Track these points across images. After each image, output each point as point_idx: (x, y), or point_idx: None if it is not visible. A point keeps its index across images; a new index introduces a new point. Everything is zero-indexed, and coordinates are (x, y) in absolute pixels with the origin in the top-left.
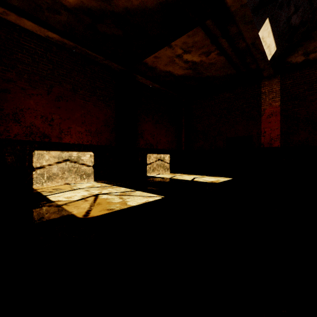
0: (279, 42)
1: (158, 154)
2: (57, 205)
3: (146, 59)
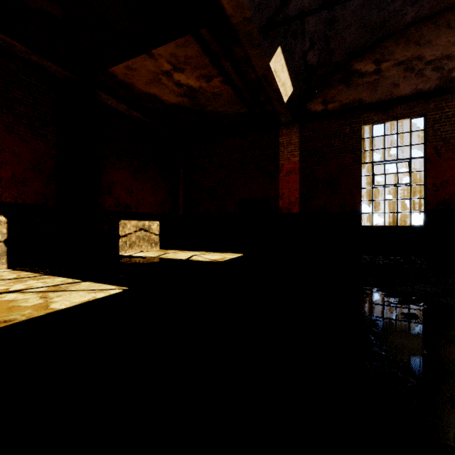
0: (296, 81)
1: (139, 221)
2: None
3: (113, 67)
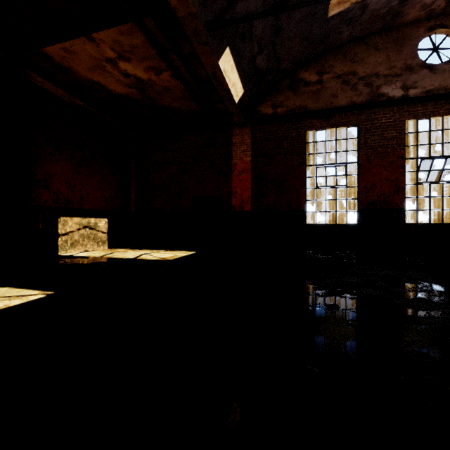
0: (246, 83)
1: (83, 218)
2: None
3: (48, 47)
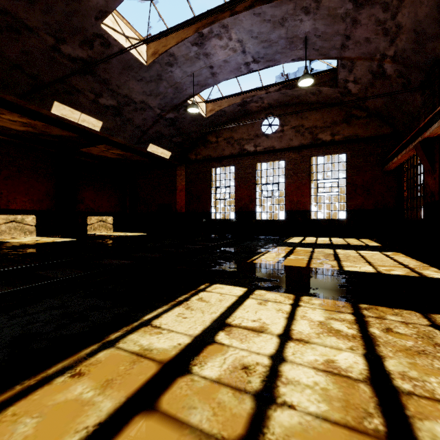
0: (172, 149)
1: (100, 217)
2: (15, 242)
3: (81, 149)
